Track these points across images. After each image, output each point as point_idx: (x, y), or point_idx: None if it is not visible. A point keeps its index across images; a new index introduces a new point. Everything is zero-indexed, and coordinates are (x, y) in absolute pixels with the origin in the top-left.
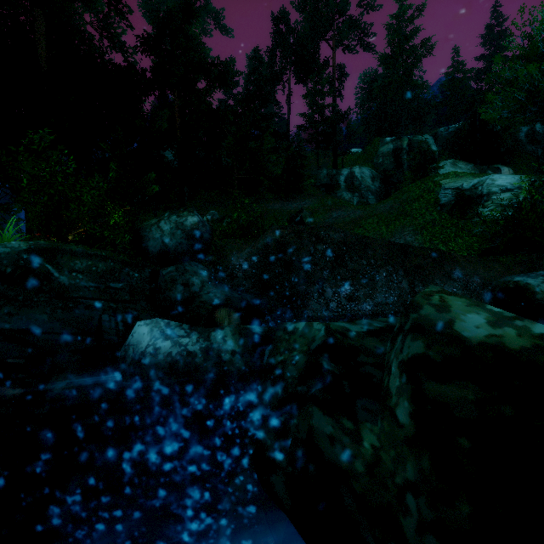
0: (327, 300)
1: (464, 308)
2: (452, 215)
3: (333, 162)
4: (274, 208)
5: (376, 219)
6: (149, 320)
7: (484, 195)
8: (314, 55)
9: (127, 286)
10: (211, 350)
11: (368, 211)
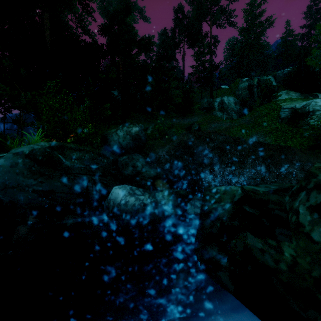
0: (216, 176)
1: None
2: (289, 124)
3: (210, 94)
4: (176, 122)
5: (239, 128)
6: (120, 186)
7: (310, 111)
8: (199, 31)
9: (100, 167)
10: (156, 203)
11: (234, 123)
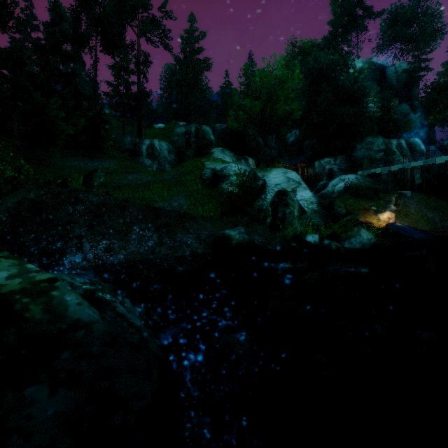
0: (85, 253)
1: (3, 268)
2: (209, 187)
3: (138, 132)
4: (72, 165)
5: (161, 185)
6: None
7: (226, 176)
8: (120, 34)
9: None
10: None
11: (157, 177)
